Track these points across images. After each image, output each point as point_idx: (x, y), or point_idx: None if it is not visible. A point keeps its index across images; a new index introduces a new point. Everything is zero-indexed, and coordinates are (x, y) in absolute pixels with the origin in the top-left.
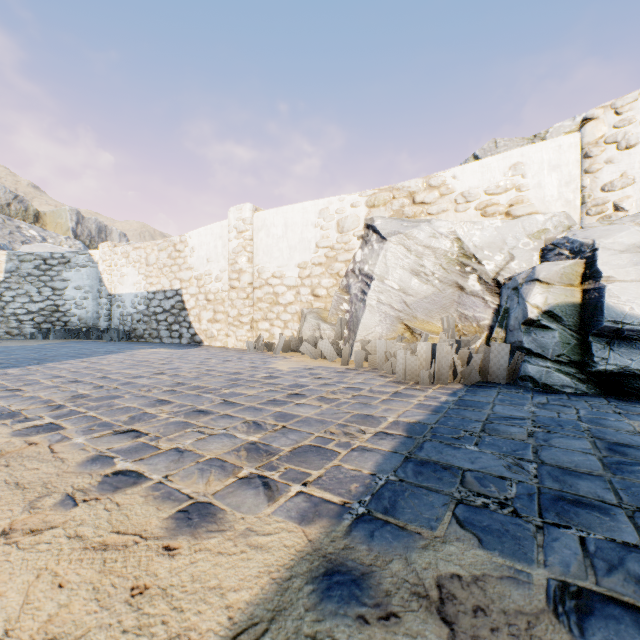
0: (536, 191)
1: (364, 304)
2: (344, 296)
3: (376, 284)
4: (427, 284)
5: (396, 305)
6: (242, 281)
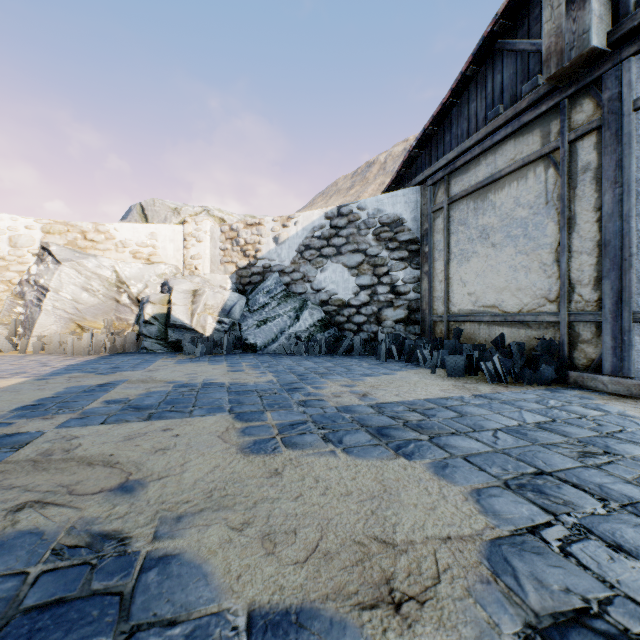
0: (163, 251)
1: (41, 309)
2: (19, 301)
3: (52, 294)
4: (95, 297)
5: (70, 310)
6: None
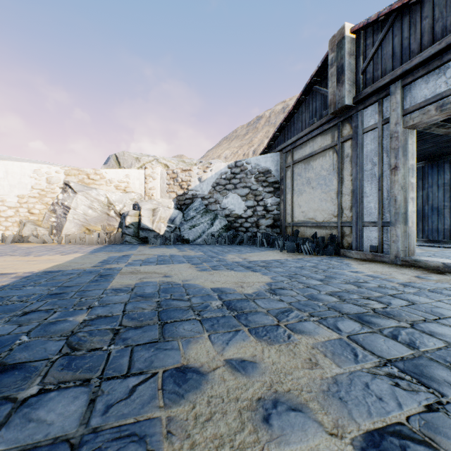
0: (133, 185)
1: (66, 219)
2: (53, 215)
3: (73, 211)
4: (96, 212)
5: (82, 220)
6: None
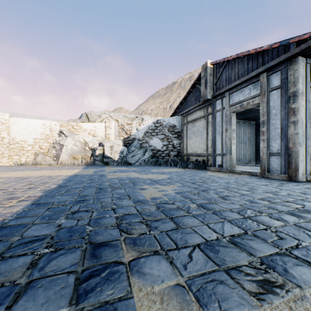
0: (98, 132)
1: (62, 151)
2: (54, 149)
3: (65, 147)
4: (78, 148)
5: (70, 152)
6: (4, 141)
